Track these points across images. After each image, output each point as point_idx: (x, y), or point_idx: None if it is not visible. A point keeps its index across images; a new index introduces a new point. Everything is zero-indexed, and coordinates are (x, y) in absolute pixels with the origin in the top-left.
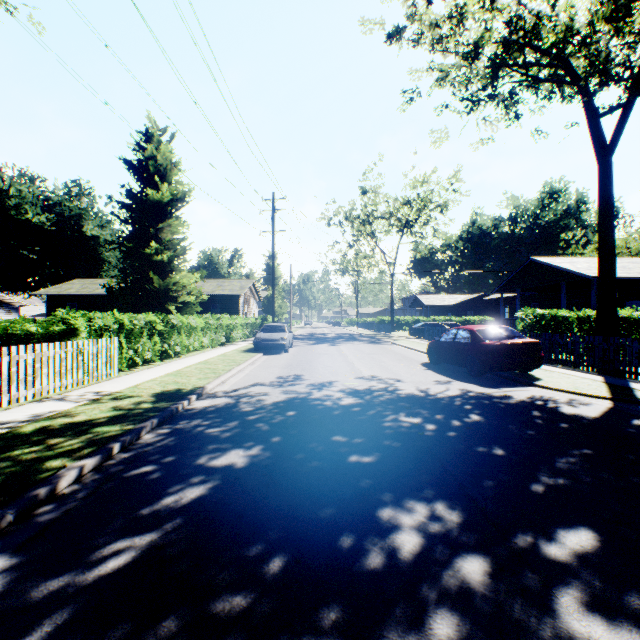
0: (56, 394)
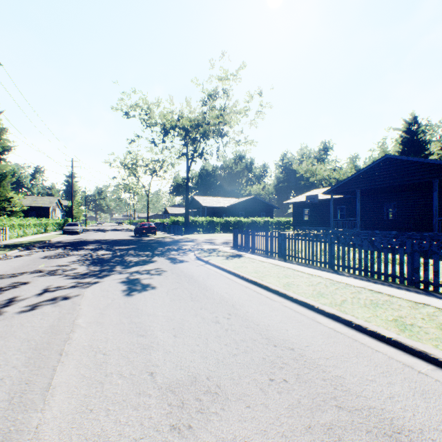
0: None
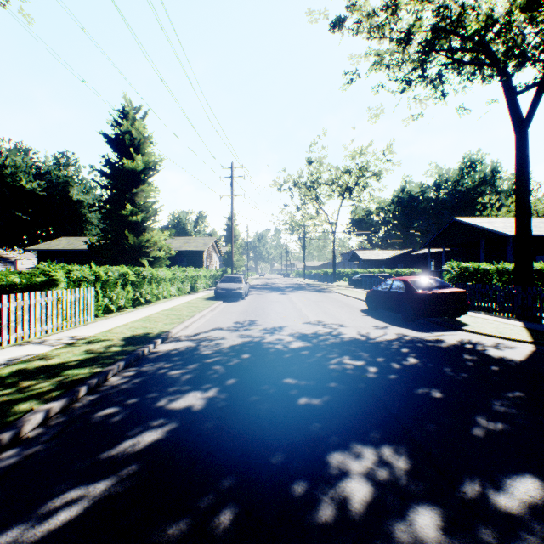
0: (36, 338)
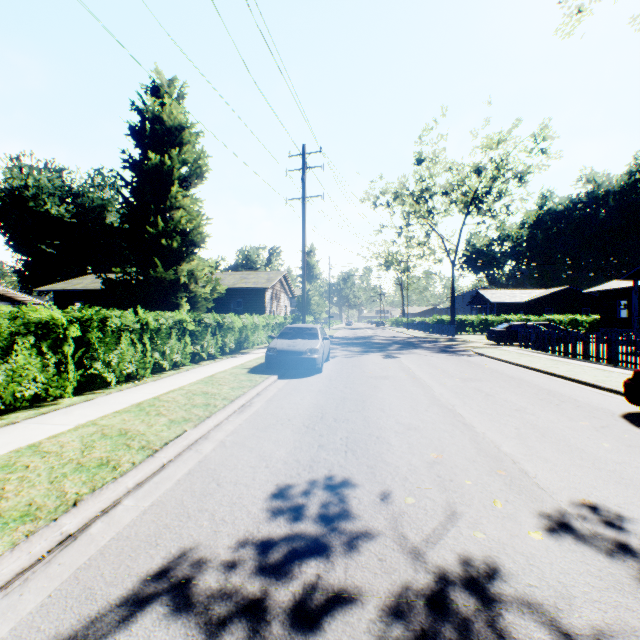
0: None
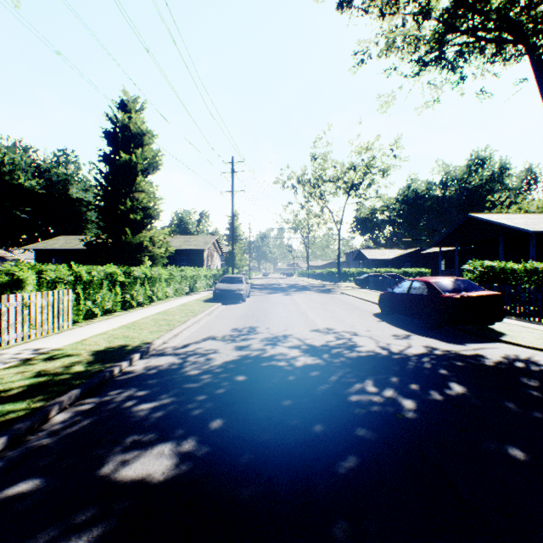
0: None
